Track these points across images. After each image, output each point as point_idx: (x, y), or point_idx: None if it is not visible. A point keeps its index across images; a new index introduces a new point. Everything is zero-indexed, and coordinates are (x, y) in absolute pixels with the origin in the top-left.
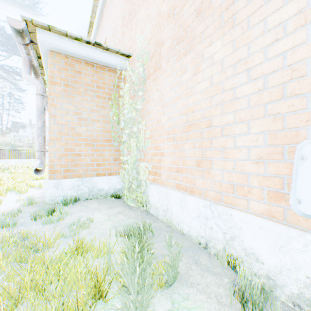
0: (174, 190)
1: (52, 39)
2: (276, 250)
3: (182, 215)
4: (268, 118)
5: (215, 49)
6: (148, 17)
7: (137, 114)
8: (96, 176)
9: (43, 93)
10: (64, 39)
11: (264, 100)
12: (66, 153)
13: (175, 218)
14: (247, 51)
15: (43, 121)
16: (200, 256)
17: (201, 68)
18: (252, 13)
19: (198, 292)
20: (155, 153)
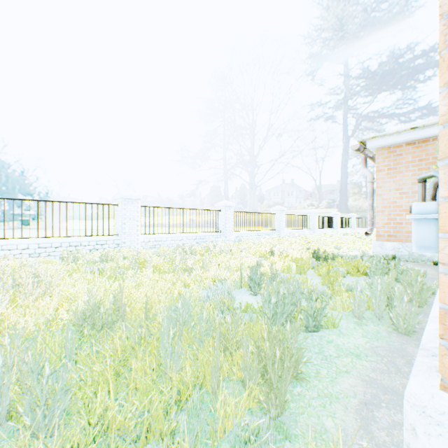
0: None
1: (375, 143)
2: None
3: None
4: None
5: None
6: None
7: None
8: None
9: (372, 180)
10: (385, 137)
11: None
12: (388, 222)
13: None
14: None
15: (371, 200)
16: None
17: None
18: None
19: None
20: None
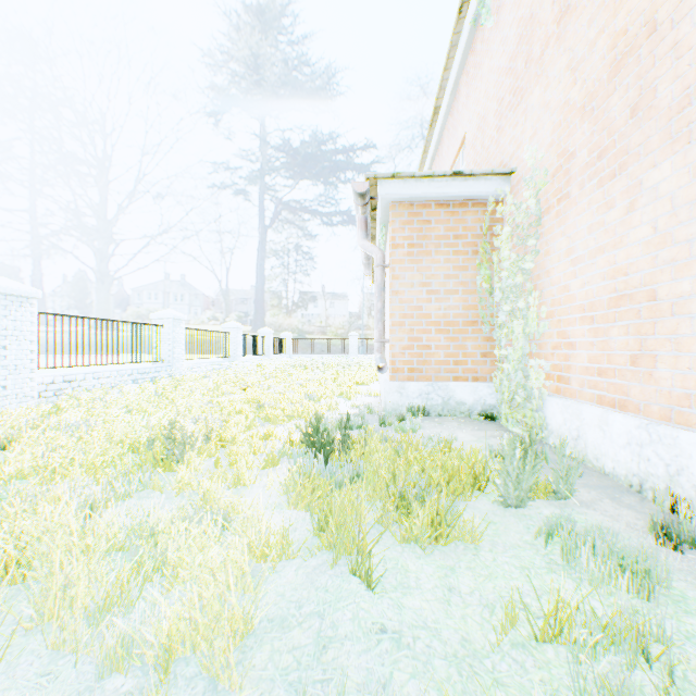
0: (590, 406)
1: (395, 189)
2: None
3: (602, 444)
4: None
5: (660, 176)
6: (546, 107)
7: (525, 278)
8: (453, 381)
9: (383, 263)
10: (410, 182)
11: None
12: (410, 345)
13: (591, 449)
14: None
15: (382, 301)
16: (623, 496)
17: (637, 204)
18: None
19: (601, 515)
20: (558, 343)
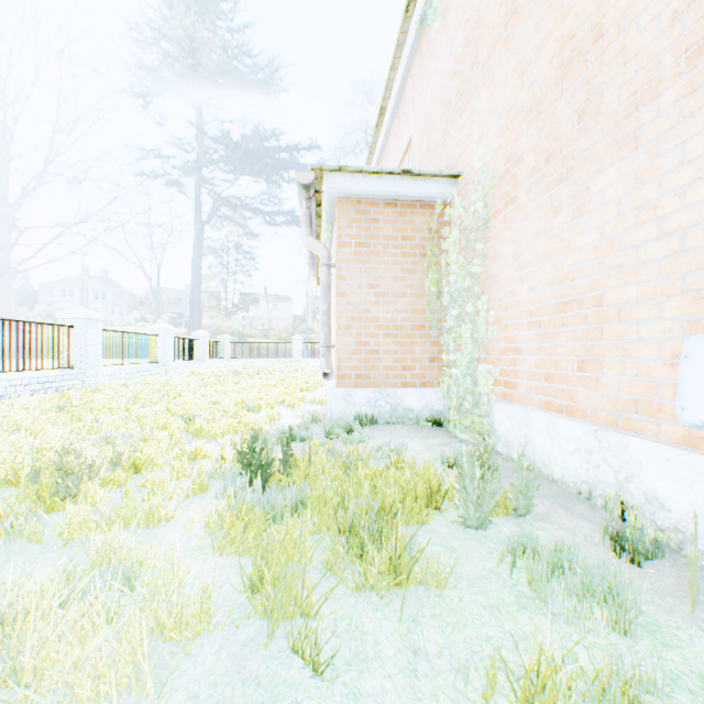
0: (538, 411)
1: (342, 183)
2: (686, 490)
3: (551, 451)
4: (687, 297)
5: (607, 182)
6: (493, 111)
7: (473, 282)
8: (401, 387)
9: (329, 262)
10: (357, 177)
11: (681, 268)
12: (358, 349)
13: (540, 456)
14: (656, 190)
15: (329, 303)
16: (575, 505)
17: (585, 209)
18: (665, 131)
19: (559, 529)
20: (505, 348)
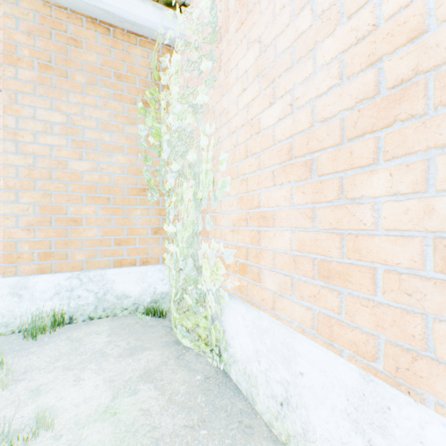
0: (313, 343)
1: None
2: None
3: None
4: None
5: None
6: None
7: (198, 118)
8: (115, 267)
9: None
10: None
11: None
12: (44, 218)
13: None
14: None
15: None
16: None
17: None
18: None
19: None
20: (242, 215)
